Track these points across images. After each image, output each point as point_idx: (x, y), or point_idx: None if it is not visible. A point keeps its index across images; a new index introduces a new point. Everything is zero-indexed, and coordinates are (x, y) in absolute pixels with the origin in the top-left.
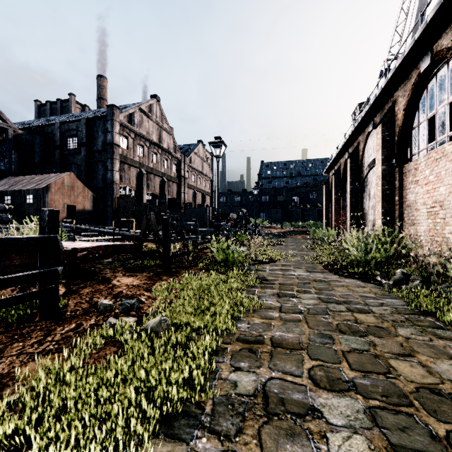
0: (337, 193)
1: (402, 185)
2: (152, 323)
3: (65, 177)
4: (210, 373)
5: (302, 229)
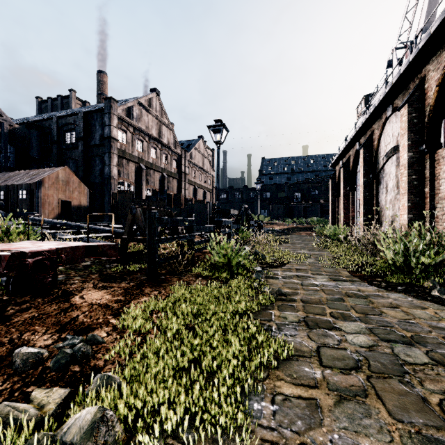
0: (346, 188)
1: (434, 174)
2: (77, 427)
3: (59, 172)
4: None
5: (306, 226)
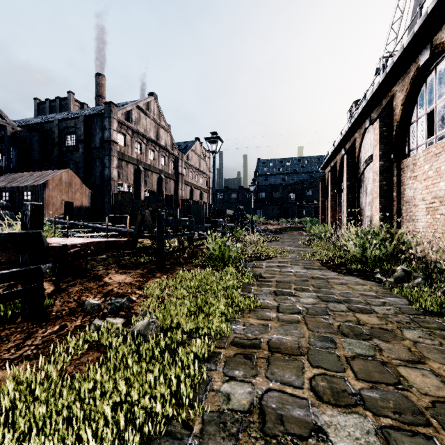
0: (334, 190)
1: (400, 181)
2: (140, 325)
3: (63, 174)
4: (201, 384)
5: (298, 226)
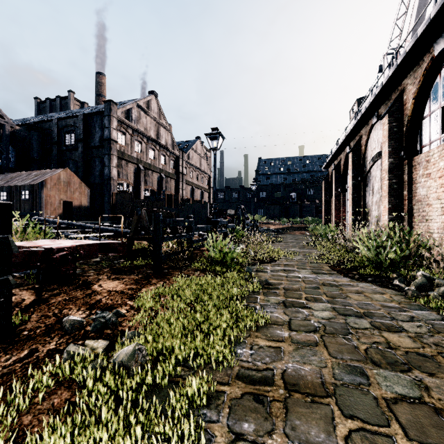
0: (338, 189)
1: (412, 179)
2: (123, 354)
3: (61, 173)
4: None
5: (300, 226)
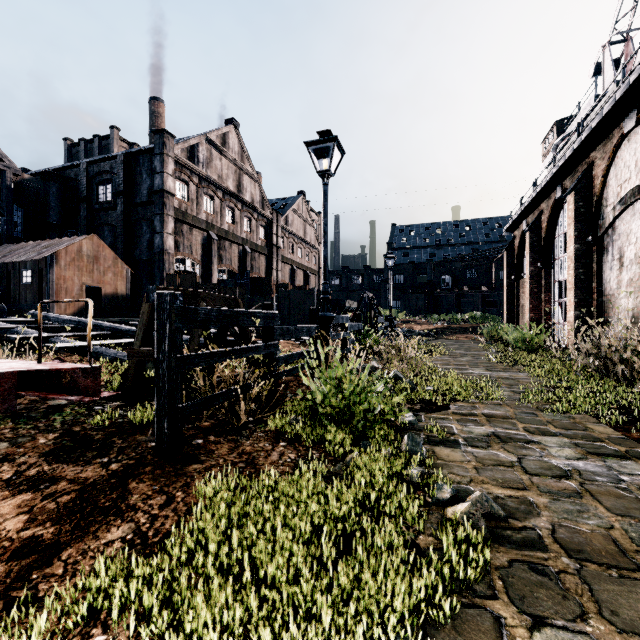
0: (536, 263)
1: None
2: None
3: (83, 242)
4: None
5: (464, 325)
